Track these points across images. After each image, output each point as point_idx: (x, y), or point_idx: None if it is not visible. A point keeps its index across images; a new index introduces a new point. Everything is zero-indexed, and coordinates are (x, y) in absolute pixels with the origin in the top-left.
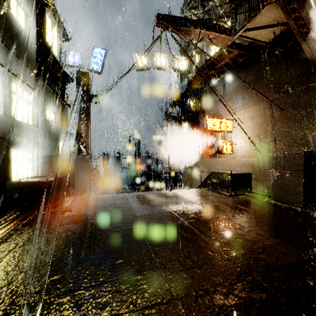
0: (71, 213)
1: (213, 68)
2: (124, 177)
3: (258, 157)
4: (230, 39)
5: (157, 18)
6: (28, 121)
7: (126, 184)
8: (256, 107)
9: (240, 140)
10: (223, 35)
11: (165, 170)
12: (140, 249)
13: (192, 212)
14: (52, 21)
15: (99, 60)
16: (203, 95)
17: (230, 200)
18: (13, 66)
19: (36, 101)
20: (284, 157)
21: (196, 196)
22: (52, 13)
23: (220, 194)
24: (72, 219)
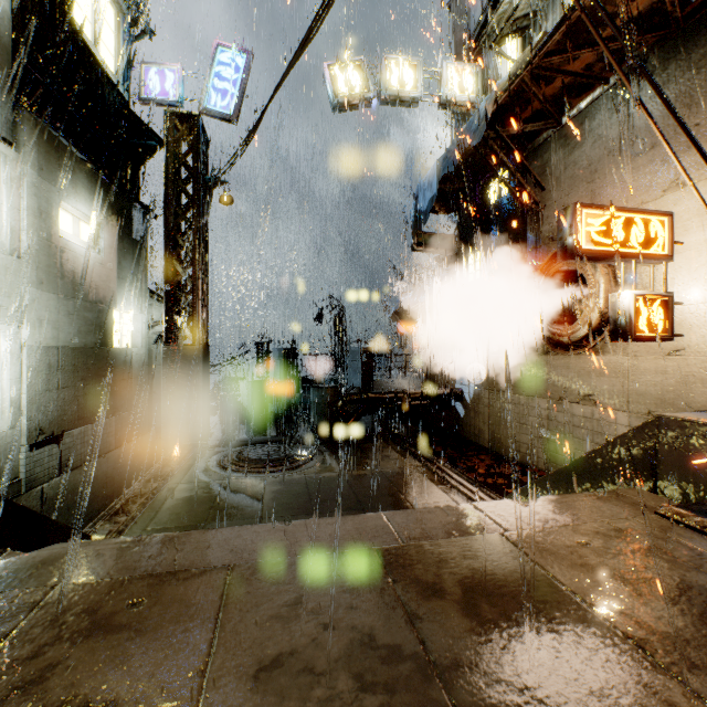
0: None
1: (591, 42)
2: (303, 403)
3: None
4: None
5: None
6: None
7: (305, 425)
8: None
9: (705, 289)
10: None
11: (411, 385)
12: None
13: None
14: None
15: (230, 83)
16: (534, 160)
17: None
18: None
19: (10, 175)
20: None
21: (674, 610)
22: None
23: None
24: None
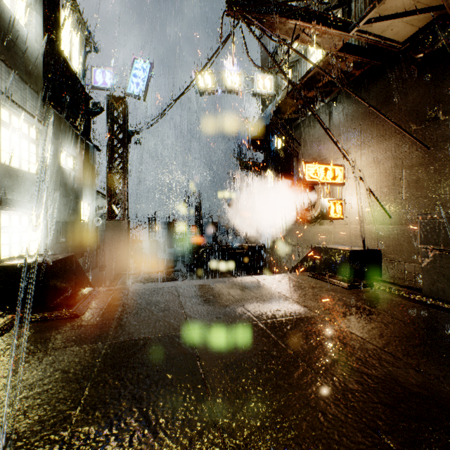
0: (78, 320)
1: (314, 87)
2: (179, 252)
3: (386, 224)
4: (344, 36)
5: (228, 2)
6: (30, 169)
7: (181, 264)
8: (382, 146)
9: (356, 198)
10: (333, 30)
11: (239, 242)
12: (193, 416)
13: (289, 320)
14: (70, 20)
15: (141, 79)
16: (296, 130)
17: (351, 296)
18: (4, 82)
19: (43, 139)
20: (447, 224)
21: (292, 288)
22: (70, 8)
23: (332, 285)
24: (74, 336)
